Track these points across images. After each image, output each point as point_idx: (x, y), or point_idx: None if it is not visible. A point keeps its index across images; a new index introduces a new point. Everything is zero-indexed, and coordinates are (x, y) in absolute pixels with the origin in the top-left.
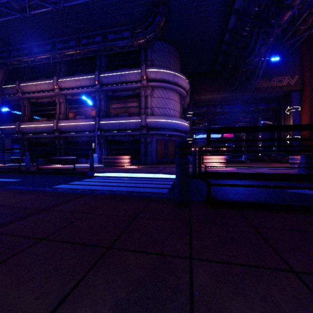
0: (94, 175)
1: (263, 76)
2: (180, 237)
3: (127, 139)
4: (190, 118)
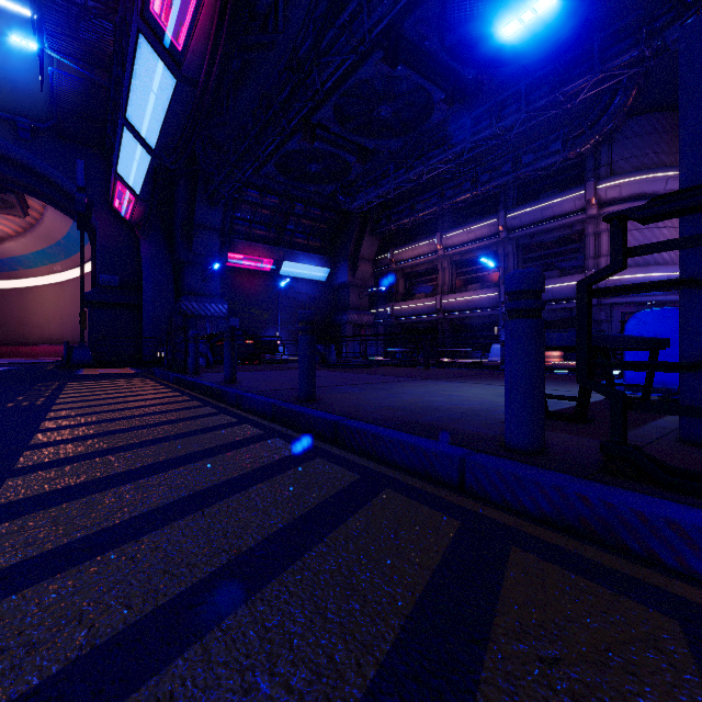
0: None
1: None
2: None
3: (556, 316)
4: None
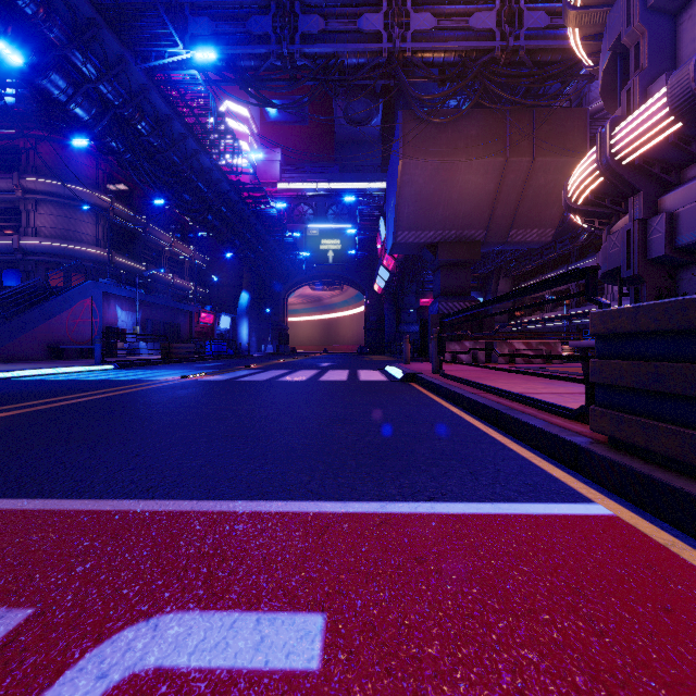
0: None
1: None
2: None
3: None
4: None
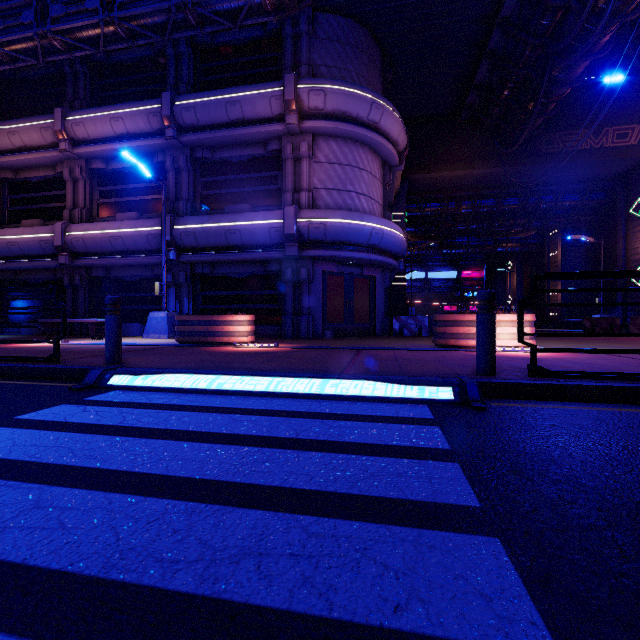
0: (109, 382)
1: (581, 124)
2: None
3: (247, 272)
4: (403, 226)
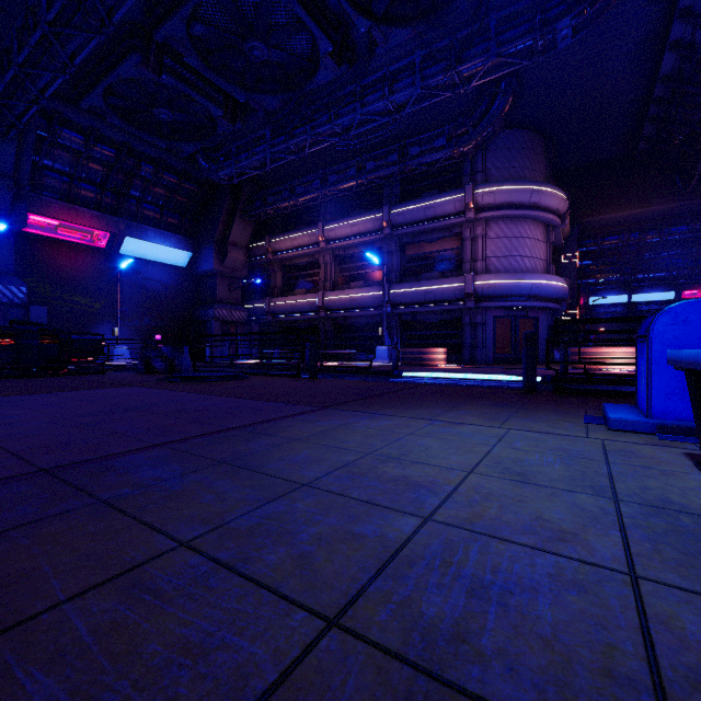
0: (403, 375)
1: None
2: (522, 398)
3: (437, 318)
4: (573, 265)
